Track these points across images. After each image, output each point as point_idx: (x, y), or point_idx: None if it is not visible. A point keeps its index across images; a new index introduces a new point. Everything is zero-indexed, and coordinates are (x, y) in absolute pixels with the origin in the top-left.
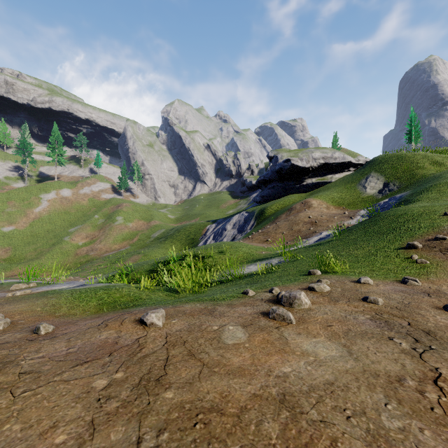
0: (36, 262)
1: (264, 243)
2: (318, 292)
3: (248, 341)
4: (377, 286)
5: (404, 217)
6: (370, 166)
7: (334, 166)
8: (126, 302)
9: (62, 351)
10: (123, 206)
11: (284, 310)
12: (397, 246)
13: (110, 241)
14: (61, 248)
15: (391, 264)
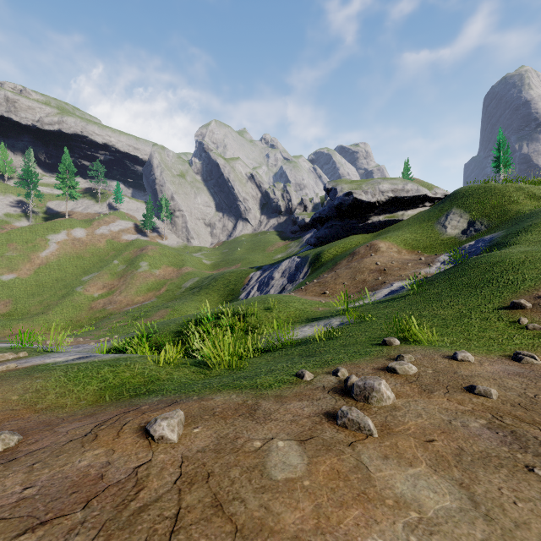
0: (41, 318)
1: (320, 296)
2: (402, 376)
3: (308, 473)
4: (481, 365)
5: (500, 265)
6: (451, 201)
7: (406, 200)
8: (137, 386)
9: (13, 493)
10: (148, 250)
11: (359, 413)
12: (496, 304)
13: (133, 292)
14: (73, 300)
15: (493, 331)
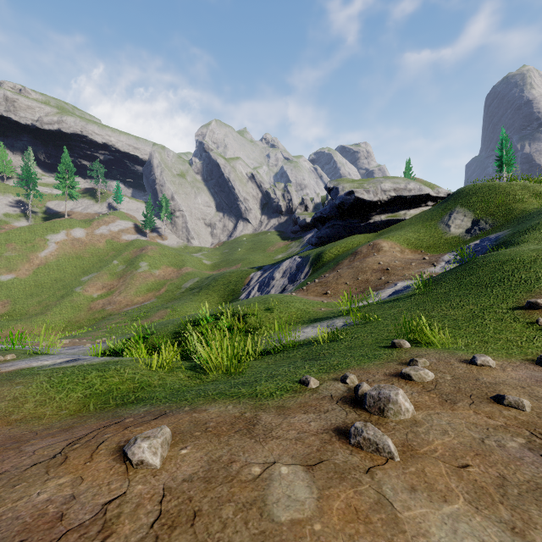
0: (40, 319)
1: (322, 296)
2: (418, 383)
3: (319, 512)
4: (504, 371)
5: (511, 264)
6: (454, 200)
7: (409, 199)
8: (125, 393)
9: None
10: (148, 250)
11: (377, 431)
12: (510, 304)
13: (132, 293)
14: (72, 301)
15: (510, 333)
